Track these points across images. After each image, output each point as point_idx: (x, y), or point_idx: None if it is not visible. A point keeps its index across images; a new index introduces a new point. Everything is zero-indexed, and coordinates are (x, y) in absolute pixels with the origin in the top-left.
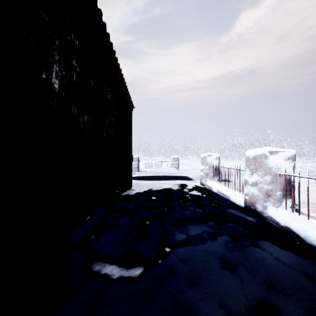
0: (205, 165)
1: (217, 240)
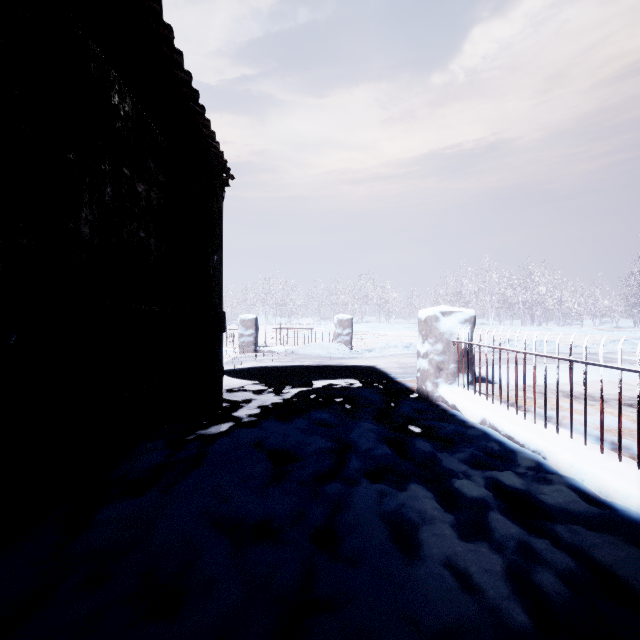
0: (435, 340)
1: None
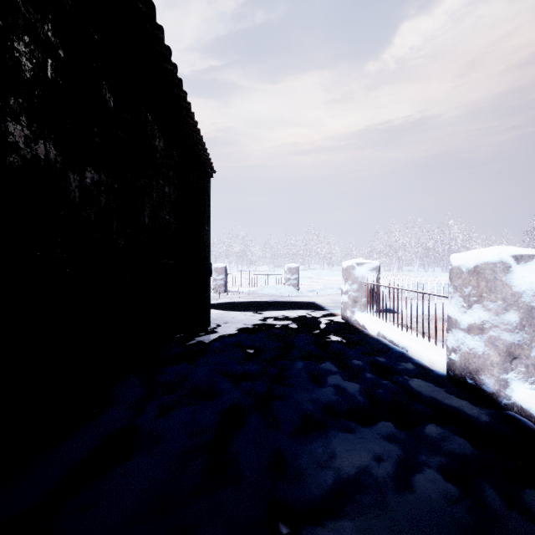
0: (352, 282)
1: (415, 491)
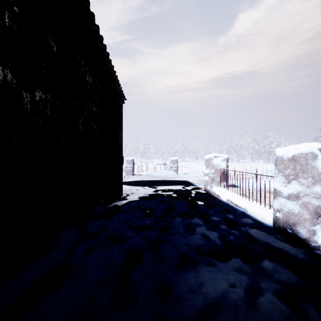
0: (211, 168)
1: (260, 311)
